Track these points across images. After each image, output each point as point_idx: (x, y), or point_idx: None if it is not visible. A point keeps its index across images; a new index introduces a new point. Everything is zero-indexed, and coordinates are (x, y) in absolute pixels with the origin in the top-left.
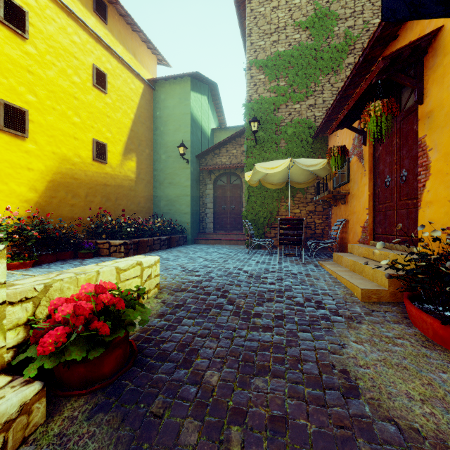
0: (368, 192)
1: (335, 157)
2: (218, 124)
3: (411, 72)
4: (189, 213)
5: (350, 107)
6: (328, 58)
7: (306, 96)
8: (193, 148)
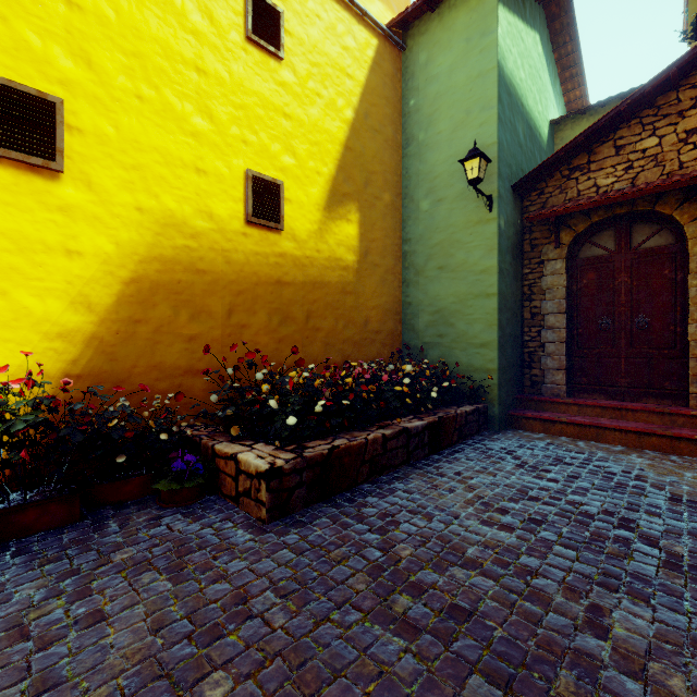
0: None
1: None
2: (564, 113)
3: None
4: (493, 344)
5: None
6: None
7: None
8: (505, 163)
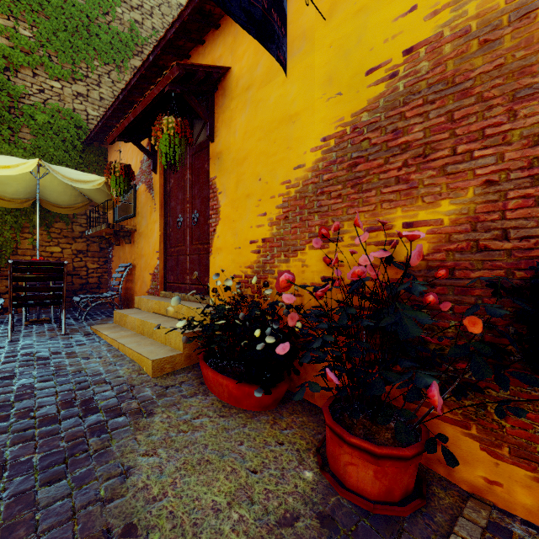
0: (159, 231)
1: (117, 178)
2: None
3: (203, 104)
4: None
5: (138, 113)
6: (107, 41)
7: (73, 77)
8: None
